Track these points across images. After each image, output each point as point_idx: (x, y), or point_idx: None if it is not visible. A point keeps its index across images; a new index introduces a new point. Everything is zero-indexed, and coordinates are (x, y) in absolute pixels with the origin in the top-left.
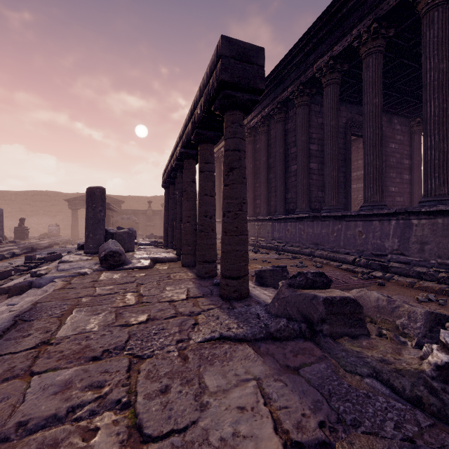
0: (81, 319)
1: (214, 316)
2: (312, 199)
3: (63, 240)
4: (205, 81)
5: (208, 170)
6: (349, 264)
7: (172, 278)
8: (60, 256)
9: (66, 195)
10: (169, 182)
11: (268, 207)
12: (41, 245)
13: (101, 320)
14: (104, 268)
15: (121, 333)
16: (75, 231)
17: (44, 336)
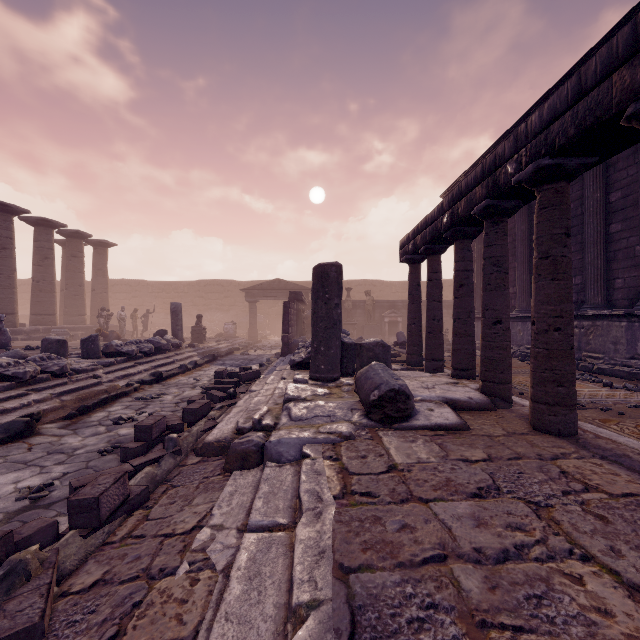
0: None
1: None
2: None
3: (242, 343)
4: None
5: None
6: None
7: (593, 487)
8: (258, 374)
9: (240, 284)
10: (428, 250)
11: (605, 290)
12: (220, 350)
13: None
14: (374, 422)
15: None
16: (253, 331)
17: None
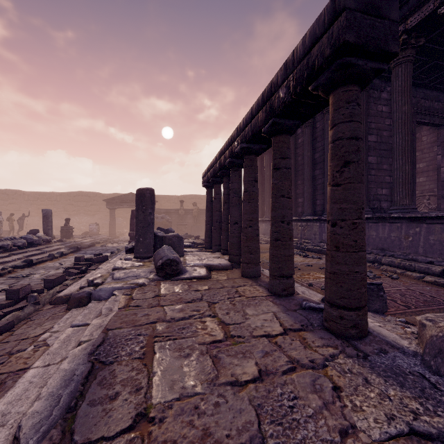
0: (170, 365)
1: (354, 374)
2: (370, 197)
3: (103, 238)
4: (298, 53)
5: (285, 166)
6: (434, 276)
7: (243, 295)
8: (106, 258)
9: (104, 195)
10: (213, 181)
11: (313, 206)
12: (84, 243)
13: (198, 370)
14: (161, 277)
15: (239, 402)
16: (113, 230)
17: (137, 399)
